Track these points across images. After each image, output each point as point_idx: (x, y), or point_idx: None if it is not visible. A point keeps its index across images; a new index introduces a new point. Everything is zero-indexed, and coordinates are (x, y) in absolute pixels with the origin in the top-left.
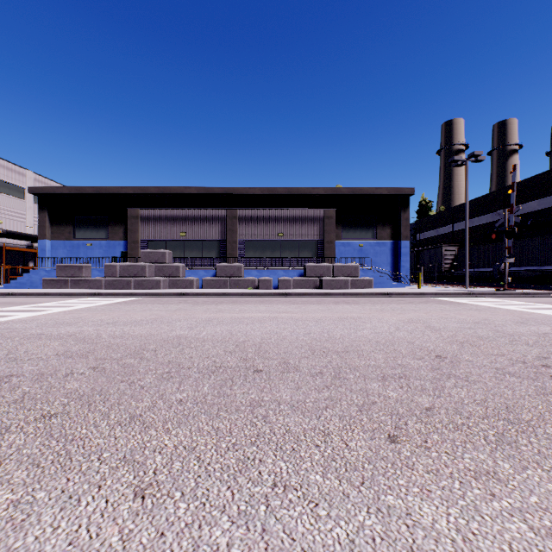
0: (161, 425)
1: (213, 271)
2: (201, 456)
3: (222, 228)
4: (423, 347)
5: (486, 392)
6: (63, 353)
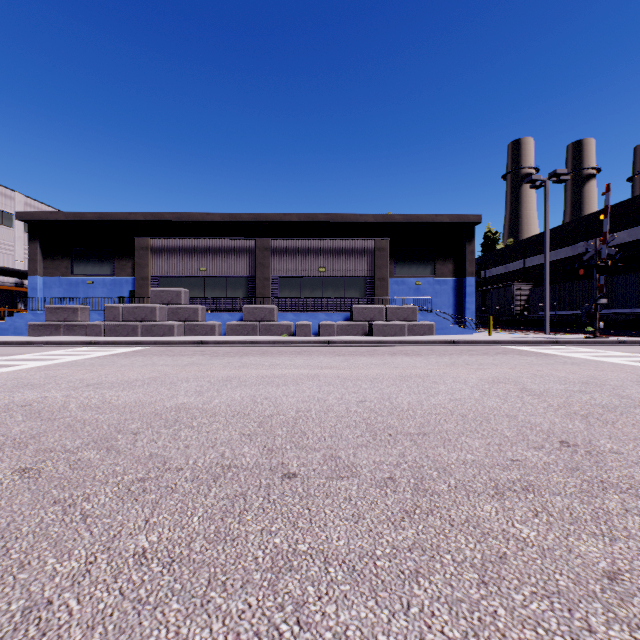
0: (78, 639)
1: (239, 314)
2: None
3: (251, 261)
4: (534, 424)
5: None
6: None
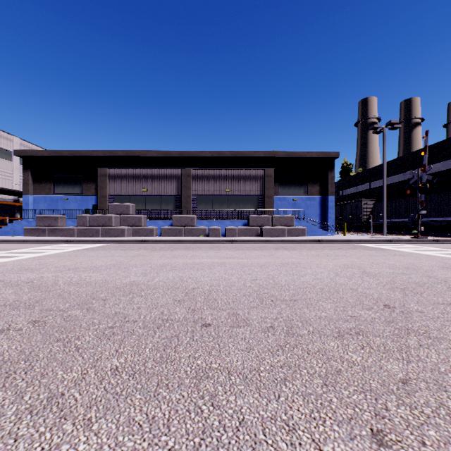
0: (82, 413)
1: (170, 221)
2: None
3: (178, 184)
4: (368, 294)
5: None
6: (11, 302)
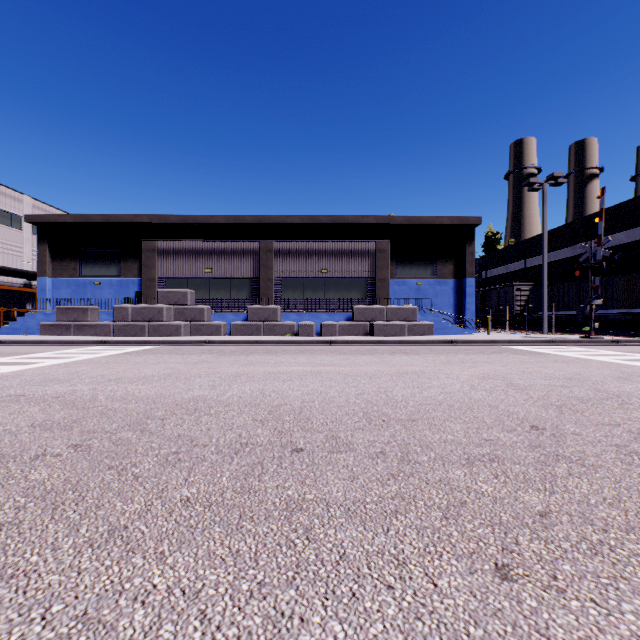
0: (153, 546)
1: (244, 314)
2: (207, 610)
3: (255, 263)
4: (511, 413)
5: (615, 483)
6: (41, 423)
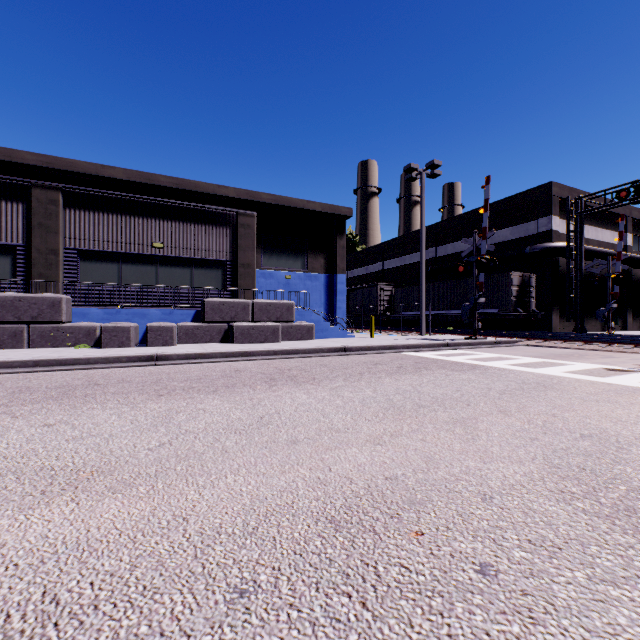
0: None
1: None
2: None
3: (23, 220)
4: None
5: None
6: None
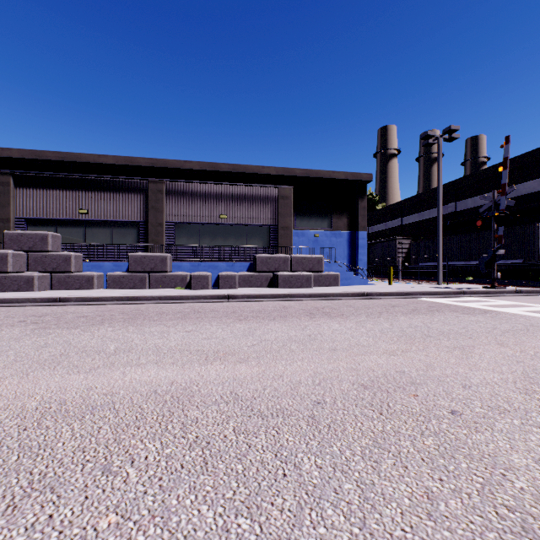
0: None
1: (126, 263)
2: None
3: (143, 205)
4: None
5: None
6: None
